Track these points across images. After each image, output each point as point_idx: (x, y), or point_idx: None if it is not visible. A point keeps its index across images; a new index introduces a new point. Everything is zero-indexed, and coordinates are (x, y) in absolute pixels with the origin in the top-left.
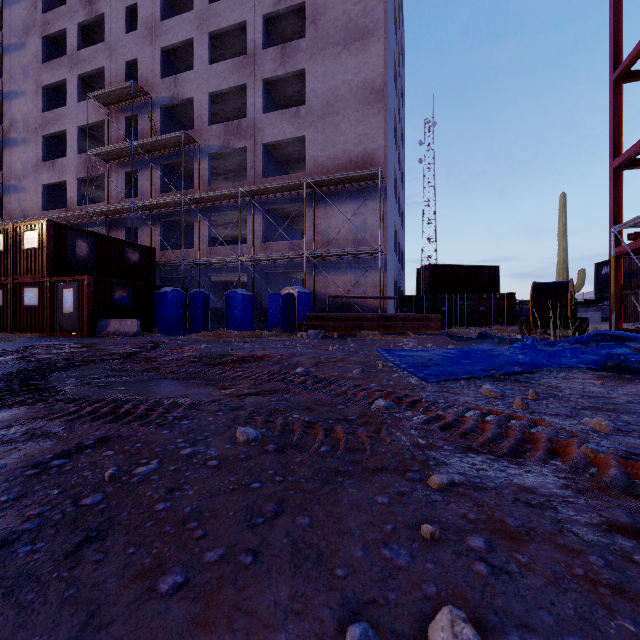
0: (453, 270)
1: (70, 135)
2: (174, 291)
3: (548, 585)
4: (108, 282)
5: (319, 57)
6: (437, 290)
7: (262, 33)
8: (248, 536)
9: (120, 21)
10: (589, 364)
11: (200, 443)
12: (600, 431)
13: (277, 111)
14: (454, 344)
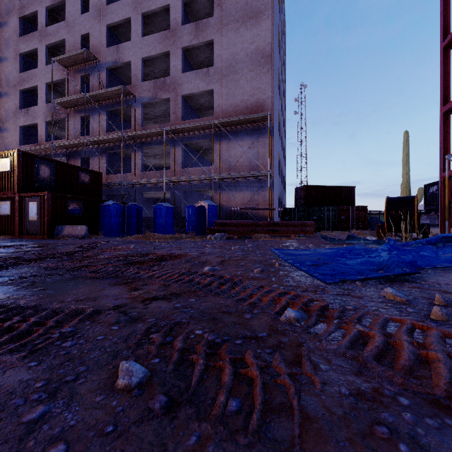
0: (321, 189)
1: (40, 89)
2: (115, 204)
3: None
4: (64, 197)
5: (223, 31)
6: (310, 204)
7: (181, 13)
8: None
9: (76, 5)
10: None
11: (63, 391)
12: None
13: (192, 71)
14: (328, 244)
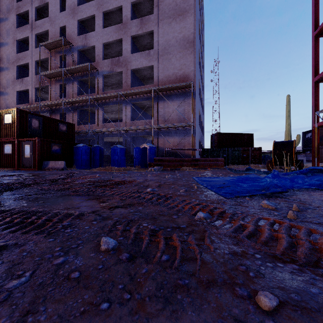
0: (229, 135)
1: (31, 65)
2: (84, 146)
3: None
4: (49, 141)
5: (160, 24)
6: (221, 146)
7: (130, 12)
8: None
9: (57, 6)
10: (315, 186)
11: (72, 251)
12: None
13: (138, 52)
14: (233, 174)
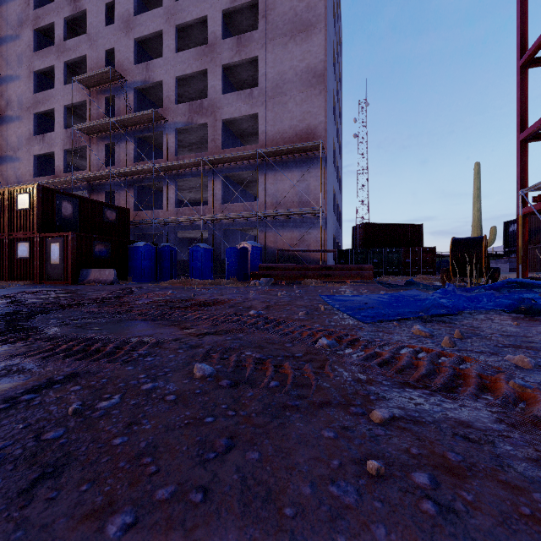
0: (383, 228)
1: (57, 113)
2: (146, 245)
3: (497, 526)
4: (89, 237)
5: (269, 46)
6: (370, 245)
7: (221, 26)
8: (199, 472)
9: (100, 16)
10: (504, 307)
11: (160, 378)
12: (523, 367)
13: (234, 92)
14: (385, 290)
